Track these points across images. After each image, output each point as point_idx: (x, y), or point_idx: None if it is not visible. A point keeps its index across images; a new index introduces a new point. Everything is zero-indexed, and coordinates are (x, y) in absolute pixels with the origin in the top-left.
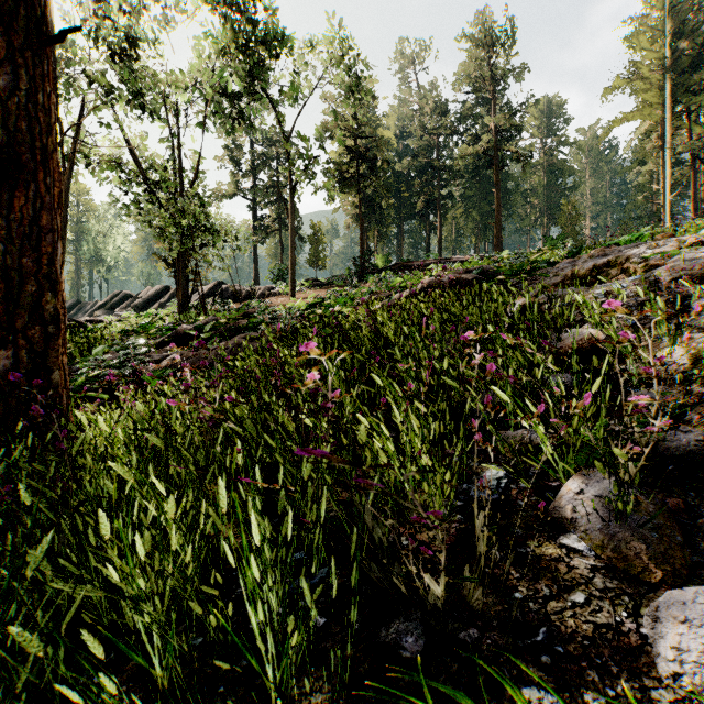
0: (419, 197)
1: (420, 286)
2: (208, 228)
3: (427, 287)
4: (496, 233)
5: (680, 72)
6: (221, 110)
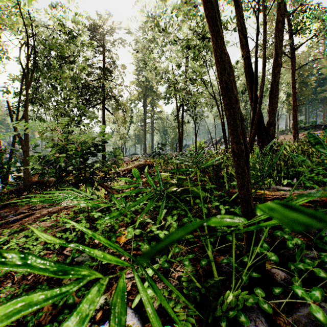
0: (320, 94)
1: None
2: None
3: None
4: None
5: None
6: None
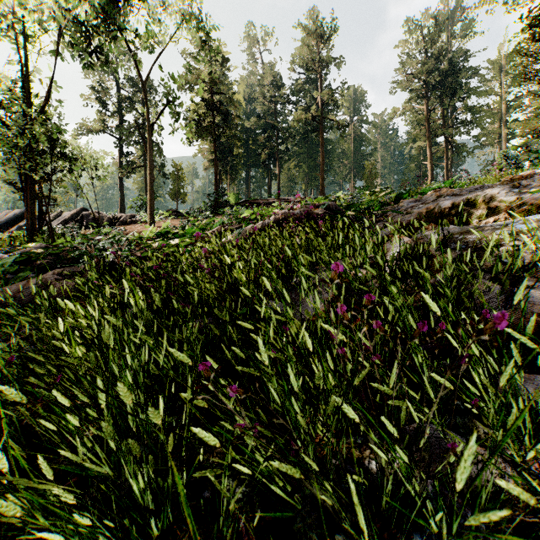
0: (263, 149)
1: (273, 218)
2: (63, 155)
3: (280, 220)
4: (321, 182)
5: (439, 80)
6: (78, 43)
